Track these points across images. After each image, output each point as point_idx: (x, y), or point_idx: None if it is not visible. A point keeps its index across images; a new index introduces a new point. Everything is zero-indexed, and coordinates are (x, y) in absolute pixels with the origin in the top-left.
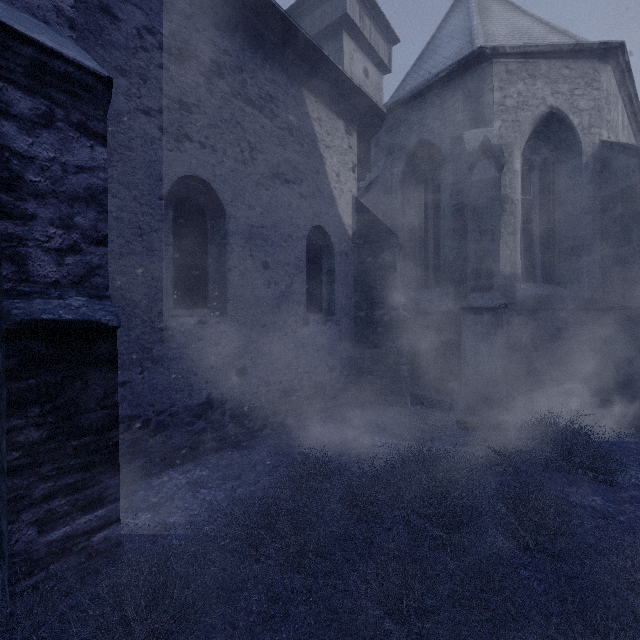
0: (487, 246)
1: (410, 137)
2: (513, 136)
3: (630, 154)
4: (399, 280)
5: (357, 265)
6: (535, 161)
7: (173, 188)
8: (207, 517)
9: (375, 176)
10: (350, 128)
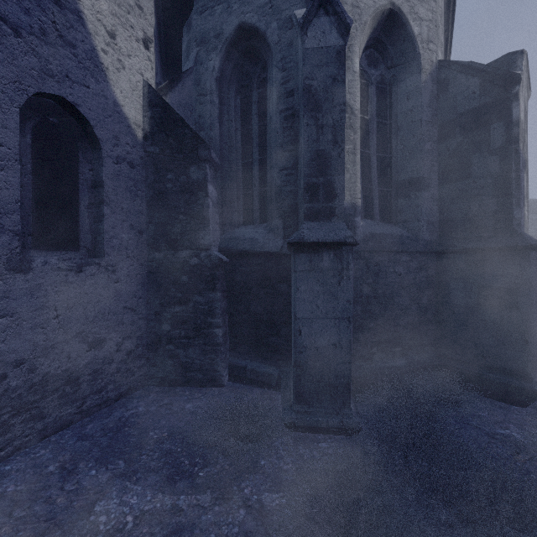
0: (327, 150)
1: (228, 19)
2: (353, 25)
3: (470, 73)
4: (213, 210)
5: (151, 184)
6: (373, 75)
7: None
8: None
9: (185, 71)
10: None
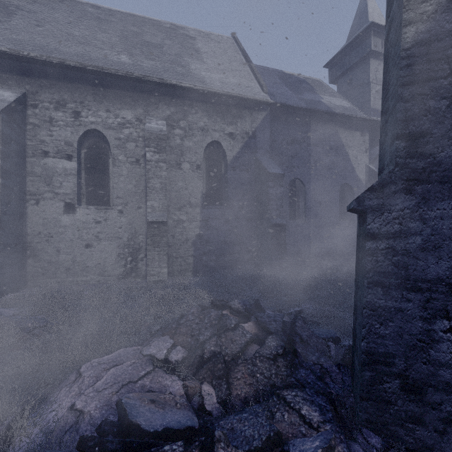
0: None
1: None
2: None
3: None
4: None
5: None
6: None
7: (289, 183)
8: None
9: None
10: (364, 132)
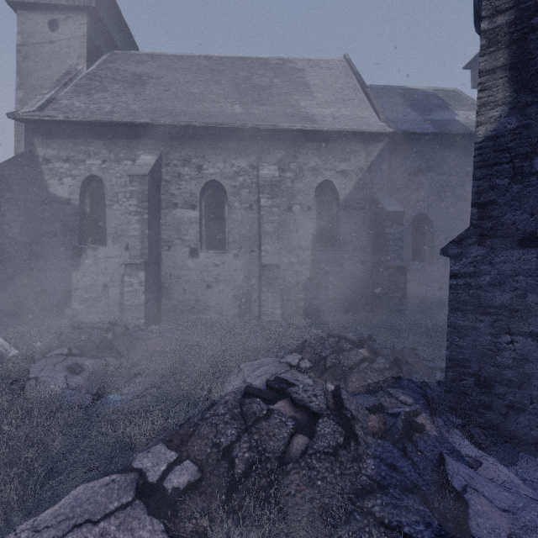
0: None
1: None
2: None
3: None
4: None
5: None
6: None
7: (412, 219)
8: (427, 325)
9: None
10: None
